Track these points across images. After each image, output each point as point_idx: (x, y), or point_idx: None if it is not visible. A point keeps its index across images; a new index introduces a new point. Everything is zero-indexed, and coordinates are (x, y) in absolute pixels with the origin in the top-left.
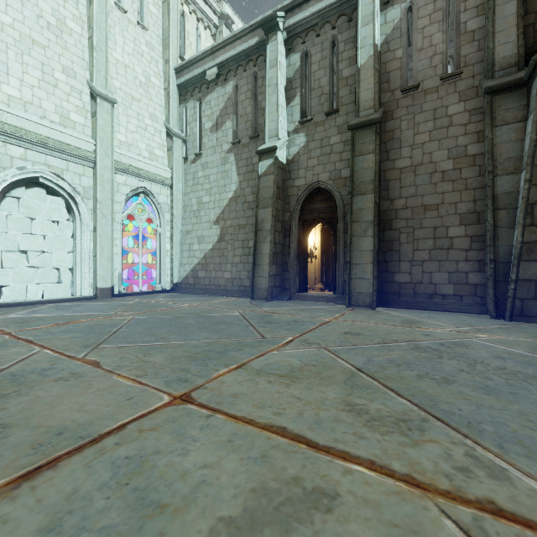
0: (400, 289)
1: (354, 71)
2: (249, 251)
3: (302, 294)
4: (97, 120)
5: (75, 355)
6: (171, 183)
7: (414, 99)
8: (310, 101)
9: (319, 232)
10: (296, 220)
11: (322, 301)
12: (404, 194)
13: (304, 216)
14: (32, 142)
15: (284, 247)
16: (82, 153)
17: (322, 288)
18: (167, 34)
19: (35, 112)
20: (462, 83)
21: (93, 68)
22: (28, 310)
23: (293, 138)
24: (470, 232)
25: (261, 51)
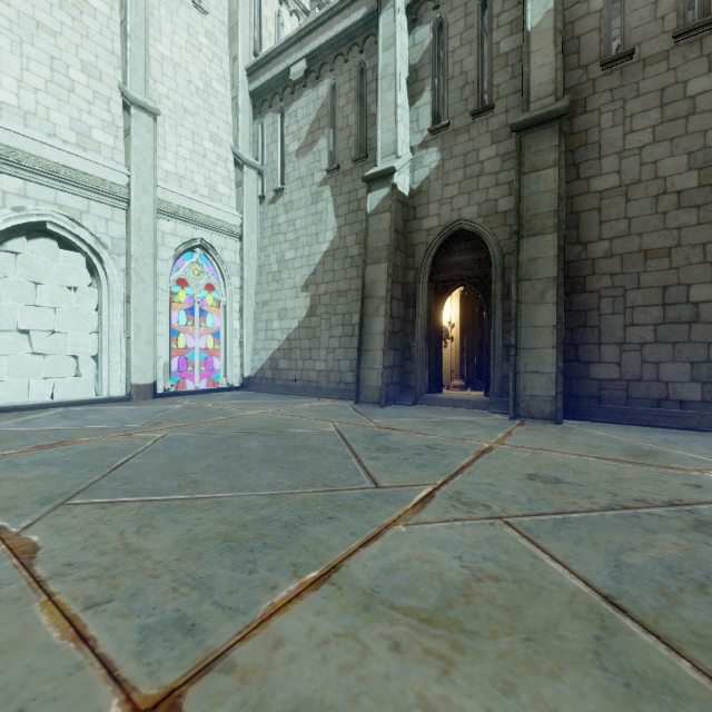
0: (601, 389)
1: (519, 42)
2: (353, 330)
3: (434, 395)
4: (131, 139)
5: (10, 525)
6: (241, 233)
7: (623, 76)
8: (447, 96)
9: (457, 302)
10: (425, 281)
11: (467, 408)
12: (608, 233)
13: (437, 276)
14: (34, 170)
15: (406, 324)
16: (109, 187)
17: (462, 385)
18: (235, 20)
19: (40, 128)
20: None
21: (126, 64)
22: (20, 418)
23: (419, 155)
24: None
25: (370, 29)
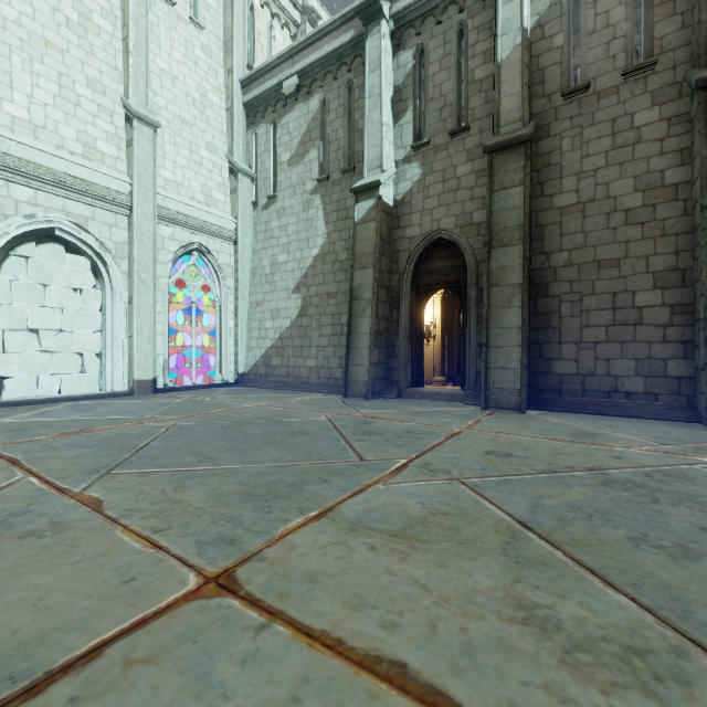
0: (561, 383)
1: (491, 71)
2: (341, 329)
3: (416, 389)
4: (134, 150)
5: (71, 487)
6: (235, 237)
7: (581, 106)
8: (428, 116)
9: (439, 303)
10: (408, 285)
11: (445, 400)
12: (567, 244)
13: (418, 280)
14: (44, 180)
15: (391, 324)
16: (113, 195)
17: (443, 381)
18: (230, 35)
19: (49, 140)
20: (657, 78)
21: (129, 80)
22: (35, 410)
23: (403, 169)
24: (670, 300)
25: (358, 50)
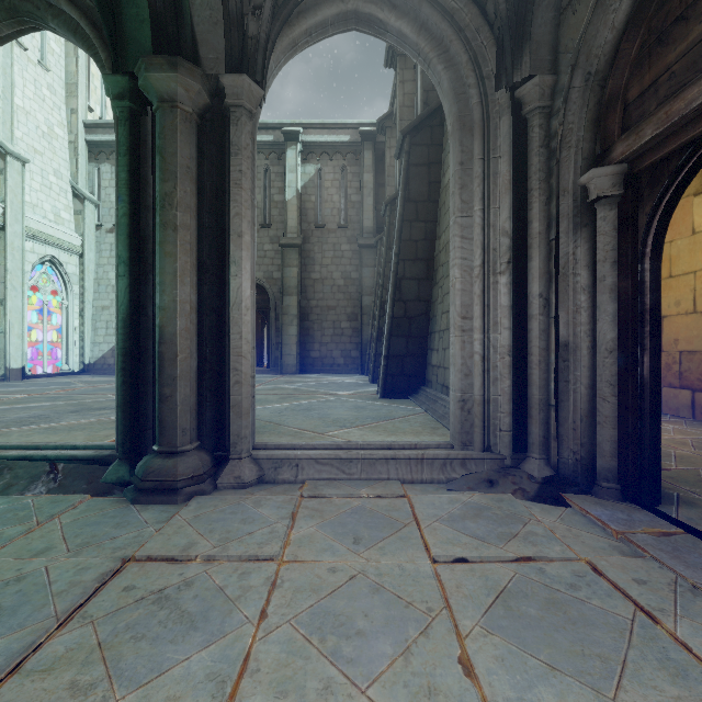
0: (314, 361)
1: (283, 199)
2: None
3: None
4: (8, 181)
5: None
6: (82, 251)
7: (322, 233)
8: None
9: None
10: None
11: (259, 373)
12: (317, 297)
13: None
14: None
15: None
16: None
17: None
18: (74, 81)
19: None
20: (349, 232)
21: None
22: None
23: None
24: (352, 326)
25: None
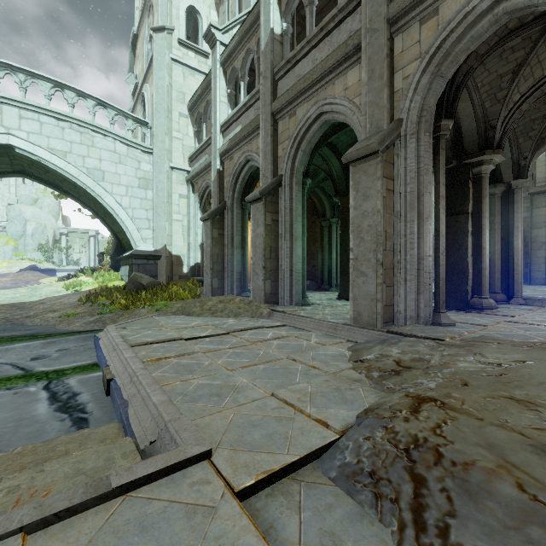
0: None
1: None
2: None
3: None
4: None
5: None
6: None
7: None
8: None
9: None
10: None
11: None
12: None
13: None
14: None
15: None
16: None
17: None
18: None
19: None
20: None
21: None
22: None
23: None
24: None
25: None
